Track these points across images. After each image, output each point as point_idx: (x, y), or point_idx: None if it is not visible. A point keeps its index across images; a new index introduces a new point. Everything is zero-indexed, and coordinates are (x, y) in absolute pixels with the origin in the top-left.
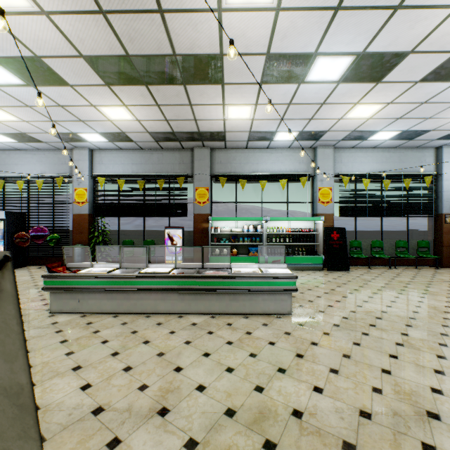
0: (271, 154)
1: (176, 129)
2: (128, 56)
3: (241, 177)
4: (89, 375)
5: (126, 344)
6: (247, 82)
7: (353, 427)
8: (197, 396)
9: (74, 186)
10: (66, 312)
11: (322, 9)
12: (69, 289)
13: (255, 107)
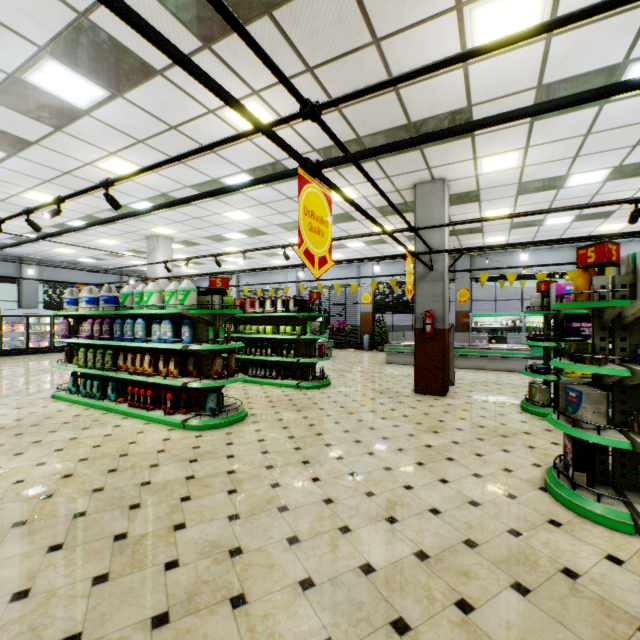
0: (531, 255)
1: None
2: None
3: (500, 278)
4: None
5: None
6: (499, 230)
7: None
8: (473, 379)
9: (362, 292)
10: (394, 364)
11: None
12: (397, 352)
13: (508, 236)
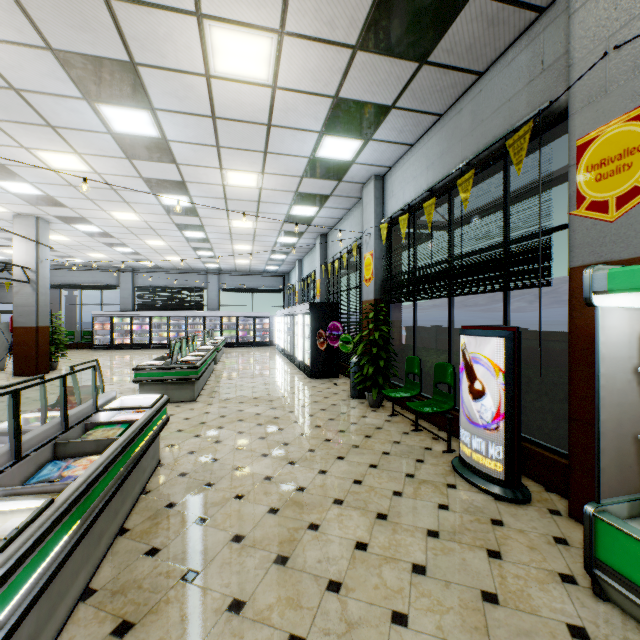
0: None
1: None
2: None
3: None
4: None
5: None
6: None
7: None
8: None
9: (364, 253)
10: None
11: None
12: None
13: None
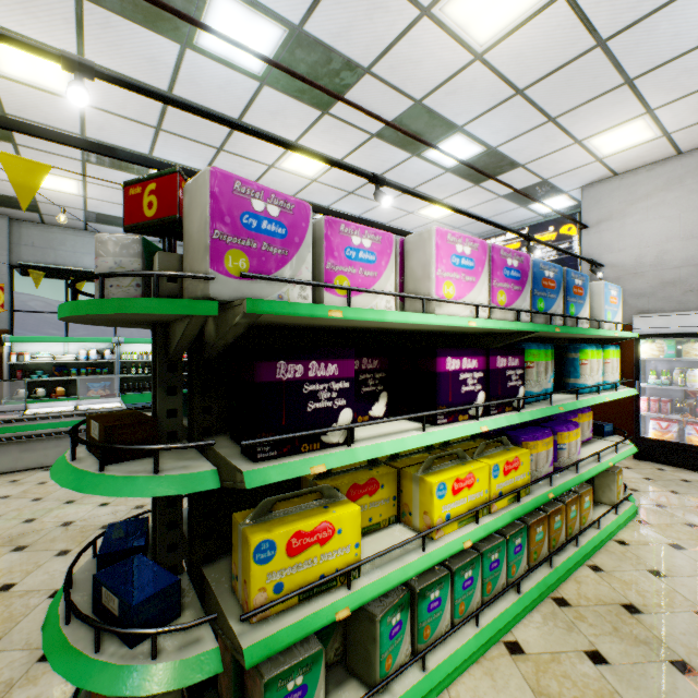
0: None
1: None
2: None
3: (76, 274)
4: None
5: None
6: (60, 154)
7: (121, 516)
8: None
9: None
10: None
11: (141, 123)
12: None
13: (85, 184)
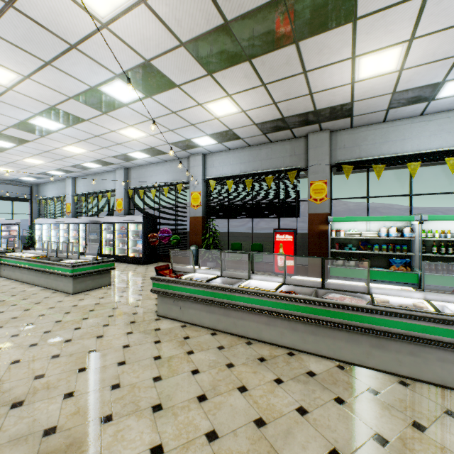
0: (427, 122)
1: (285, 112)
2: (226, 24)
3: (375, 162)
4: (166, 427)
5: (218, 384)
6: (398, 1)
7: None
8: None
9: (191, 191)
10: (170, 318)
11: None
12: (172, 294)
13: (408, 45)
